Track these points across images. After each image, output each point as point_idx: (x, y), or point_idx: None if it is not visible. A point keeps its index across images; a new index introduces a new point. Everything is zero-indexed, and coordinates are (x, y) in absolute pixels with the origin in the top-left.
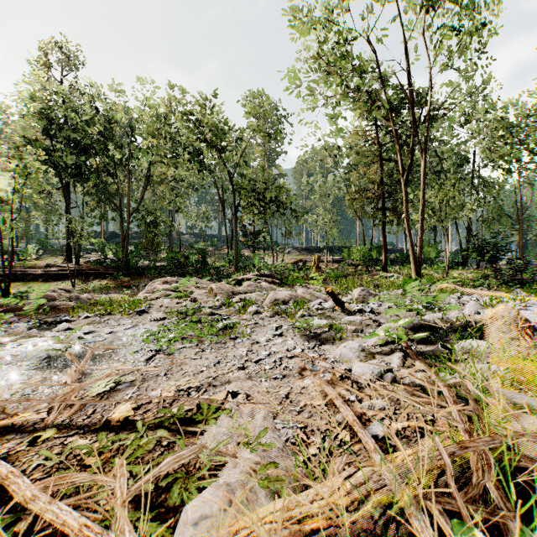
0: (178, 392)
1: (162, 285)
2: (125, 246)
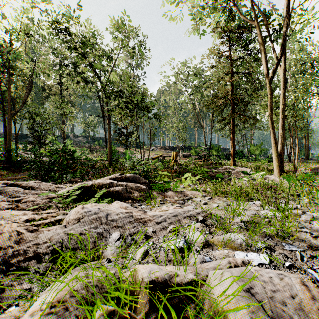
0: None
1: None
2: (8, 142)
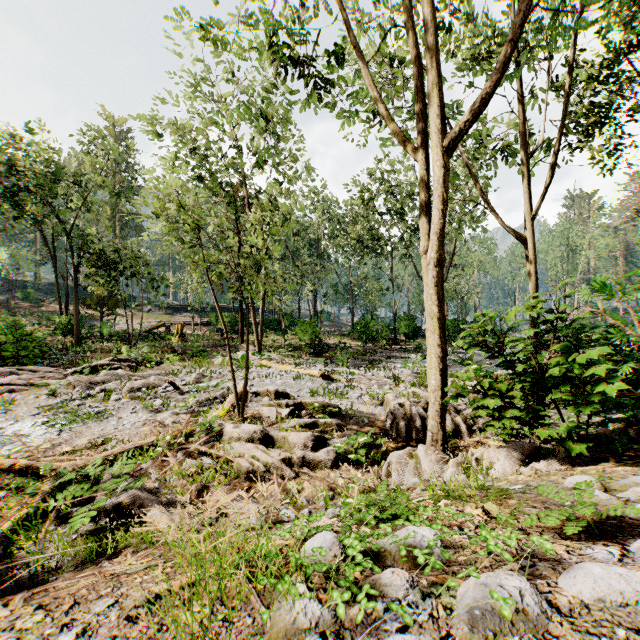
0: (89, 440)
1: None
2: None
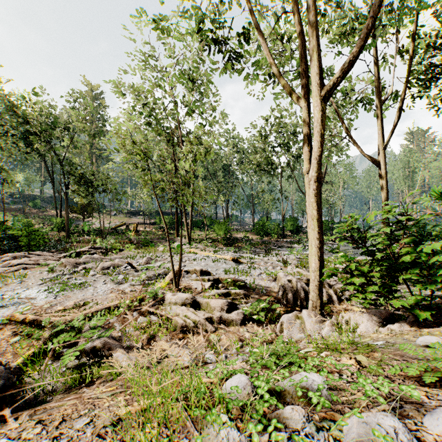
0: (75, 302)
1: (16, 260)
2: None
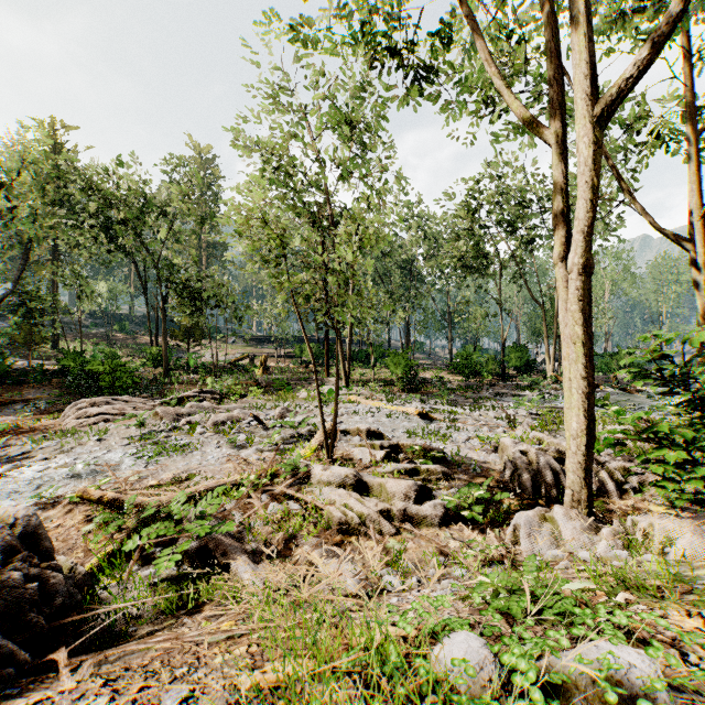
0: (174, 474)
1: (94, 409)
2: None
